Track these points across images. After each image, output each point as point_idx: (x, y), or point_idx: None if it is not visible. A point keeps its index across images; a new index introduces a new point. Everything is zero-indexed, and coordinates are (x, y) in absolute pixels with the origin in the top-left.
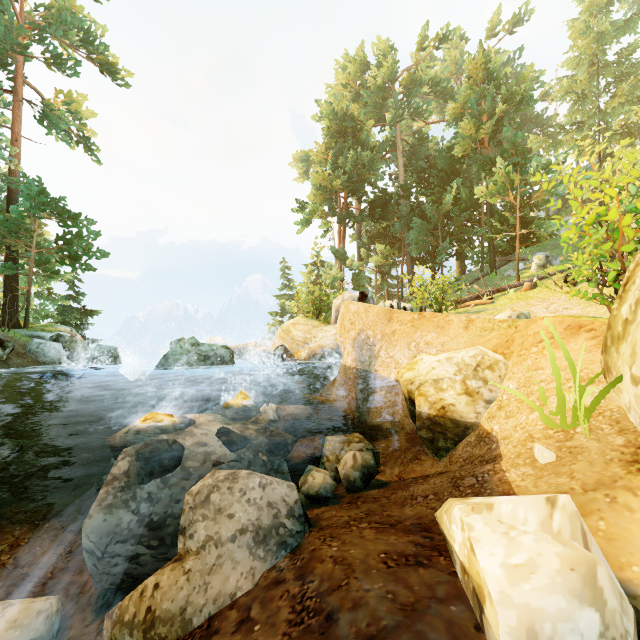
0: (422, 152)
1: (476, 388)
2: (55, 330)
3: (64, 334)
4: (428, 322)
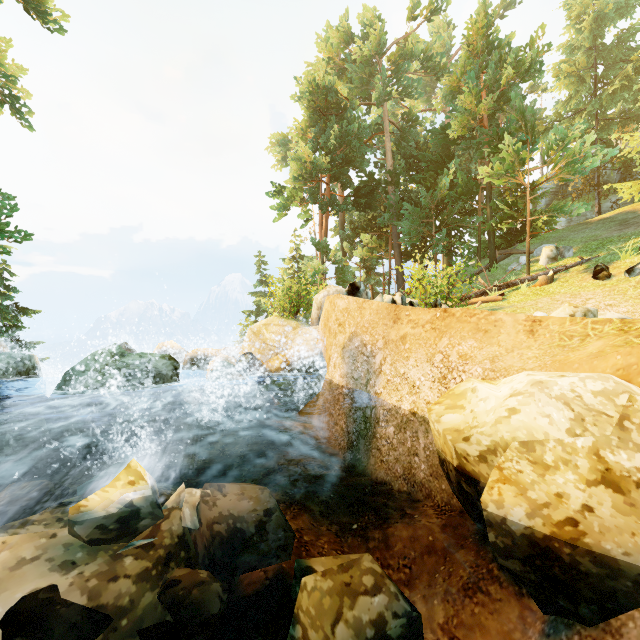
0: (411, 136)
1: (633, 470)
2: None
3: None
4: (460, 323)
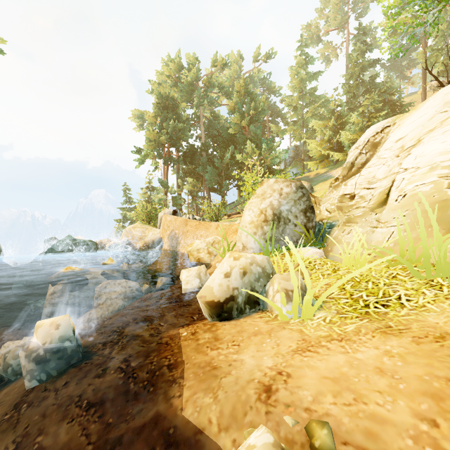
0: (215, 125)
1: (212, 251)
2: None
3: None
4: (202, 226)
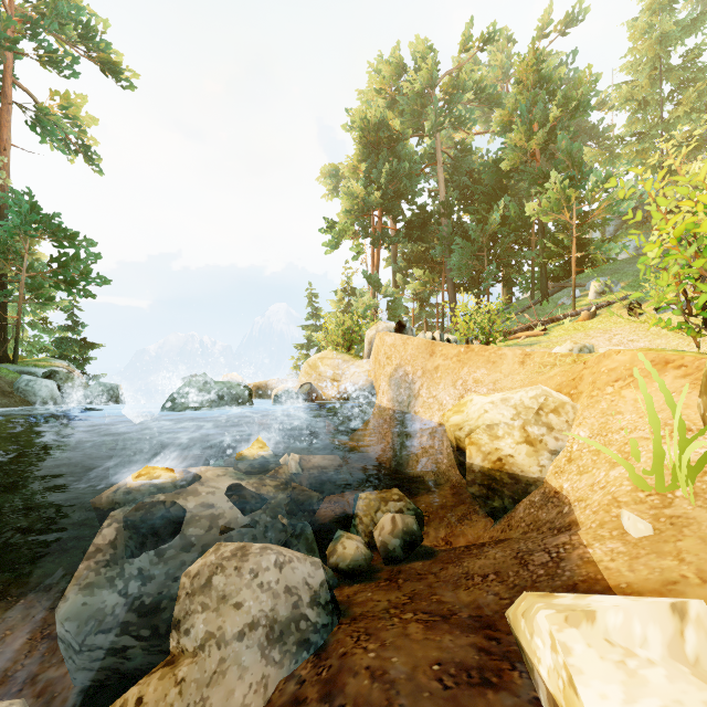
0: (465, 166)
1: (539, 436)
2: (49, 365)
3: (60, 370)
4: (477, 356)
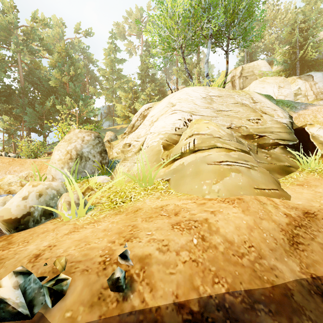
0: (36, 73)
1: (25, 183)
2: None
3: None
4: (16, 162)
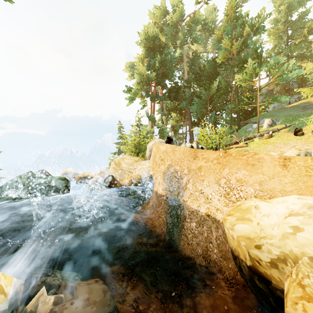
0: (197, 63)
1: None
2: None
3: None
4: (236, 160)
